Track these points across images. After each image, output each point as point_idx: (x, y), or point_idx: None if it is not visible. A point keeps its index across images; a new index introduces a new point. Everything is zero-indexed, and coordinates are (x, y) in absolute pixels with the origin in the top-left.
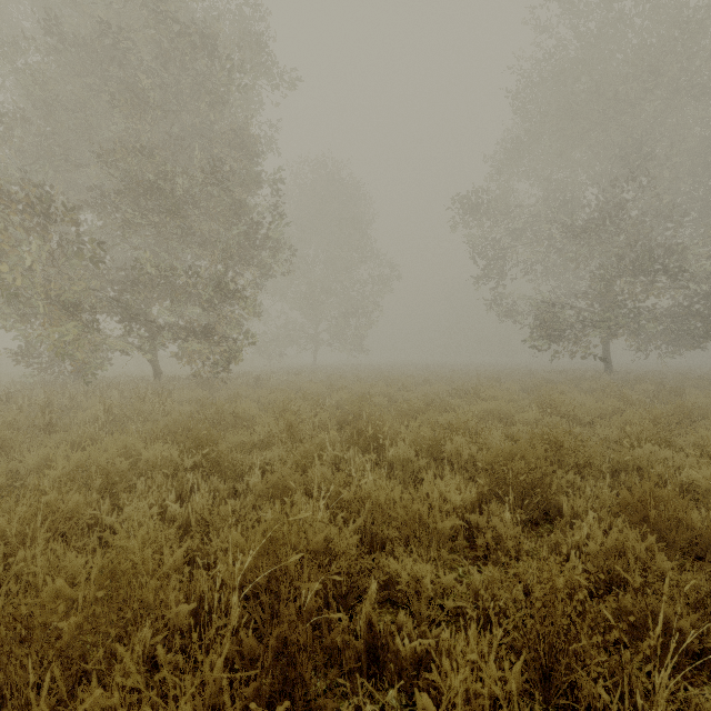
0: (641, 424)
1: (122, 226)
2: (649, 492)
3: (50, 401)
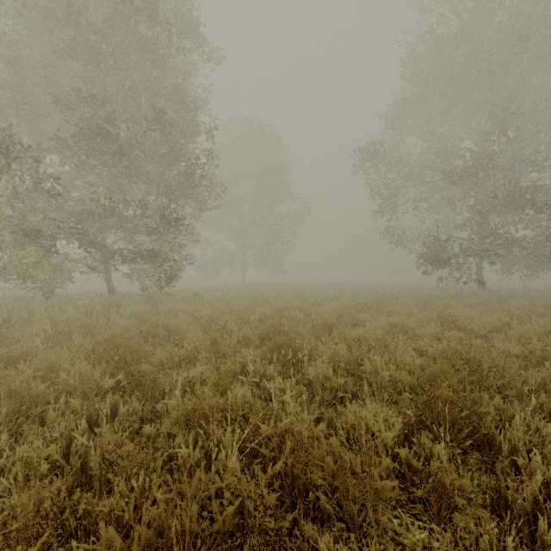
0: (544, 341)
1: (77, 165)
2: None
3: (8, 316)
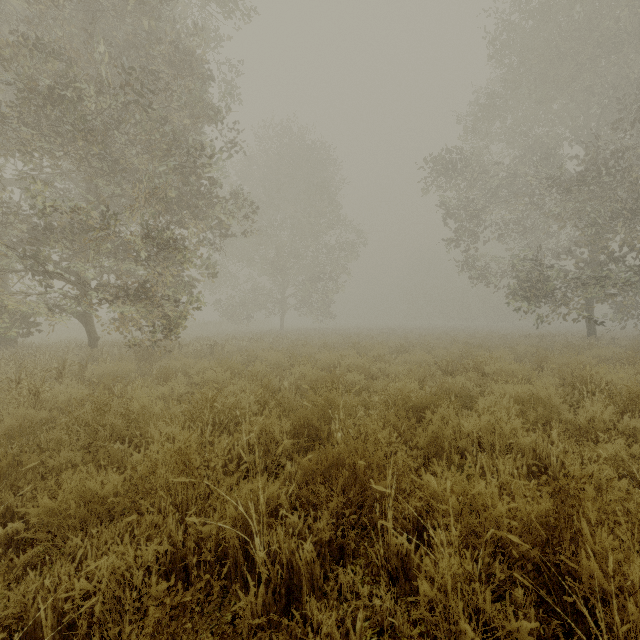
0: None
1: (24, 152)
2: None
3: None
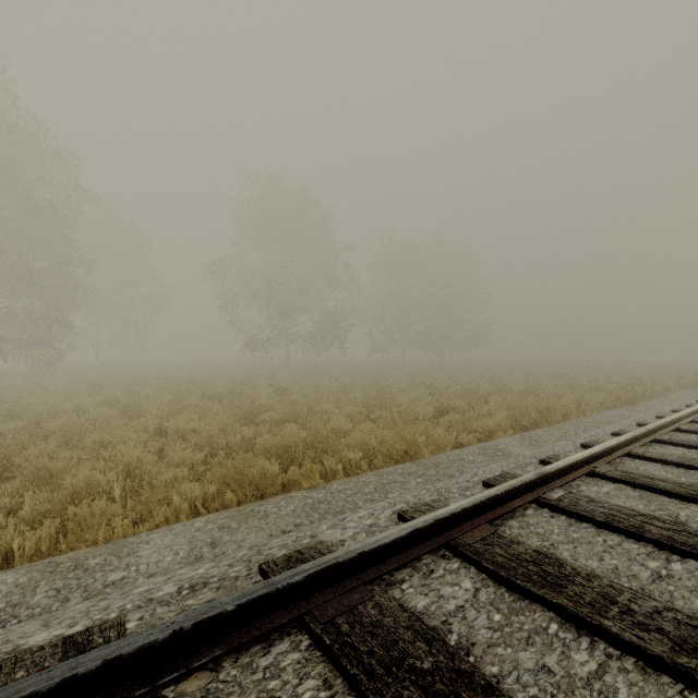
0: (221, 376)
1: None
2: (190, 381)
3: None
